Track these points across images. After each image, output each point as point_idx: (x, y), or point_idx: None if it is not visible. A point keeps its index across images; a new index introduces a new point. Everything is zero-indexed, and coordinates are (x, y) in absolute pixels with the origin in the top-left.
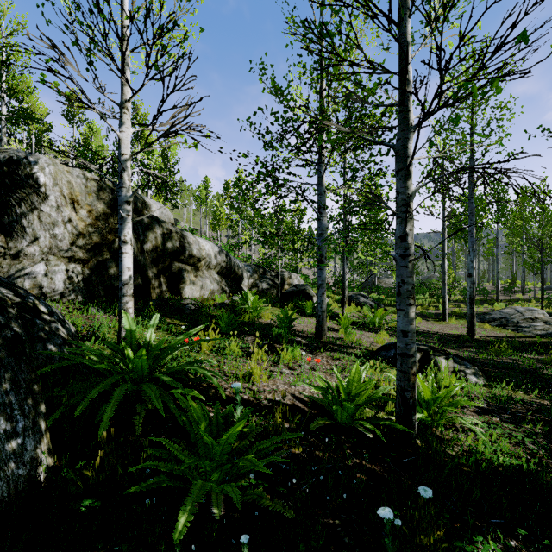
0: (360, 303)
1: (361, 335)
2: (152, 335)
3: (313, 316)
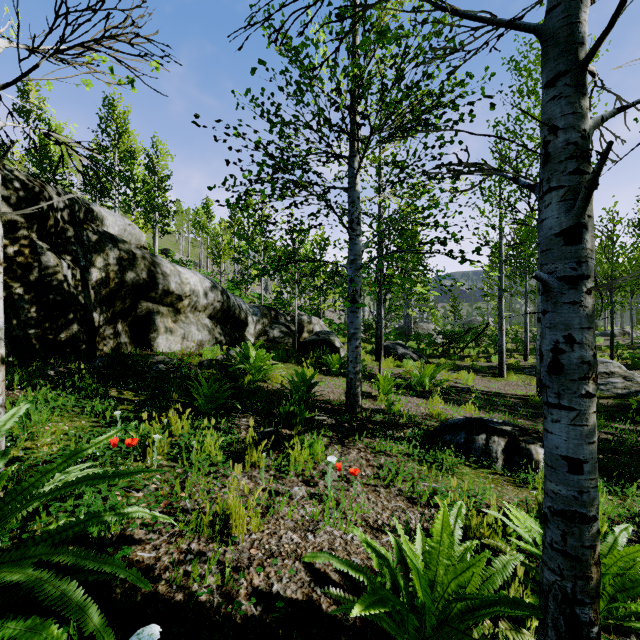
0: (398, 354)
1: (408, 404)
2: None
3: (341, 374)
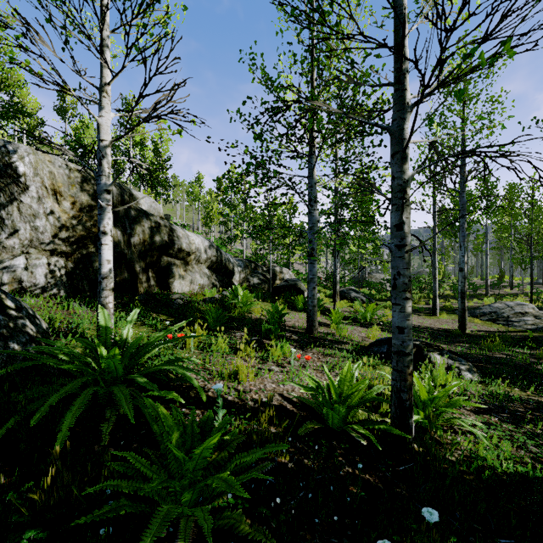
0: (351, 297)
1: (353, 330)
2: (129, 332)
3: (304, 310)
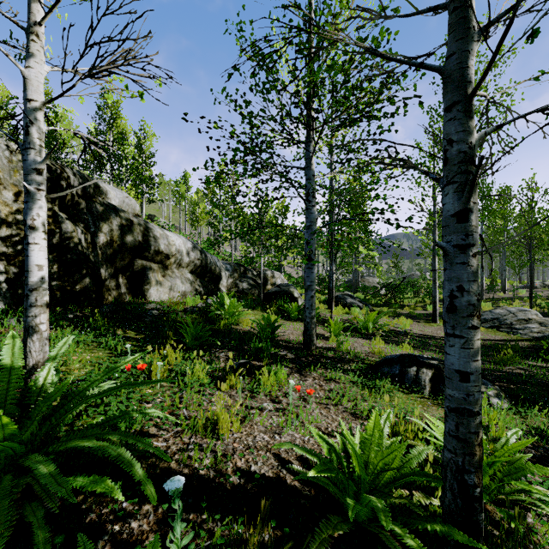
0: (347, 303)
1: (354, 343)
2: (49, 375)
3: (299, 320)
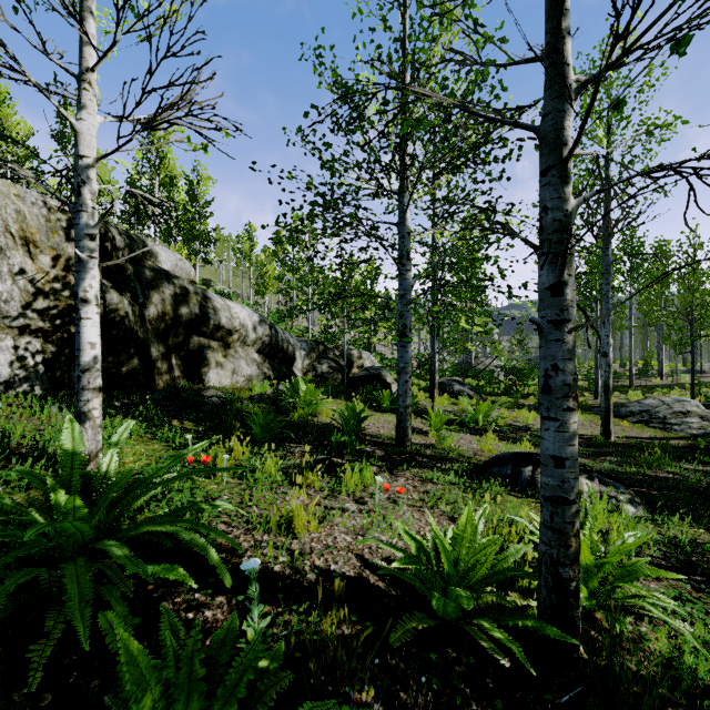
0: (454, 391)
1: (460, 440)
2: (113, 462)
3: (392, 411)
